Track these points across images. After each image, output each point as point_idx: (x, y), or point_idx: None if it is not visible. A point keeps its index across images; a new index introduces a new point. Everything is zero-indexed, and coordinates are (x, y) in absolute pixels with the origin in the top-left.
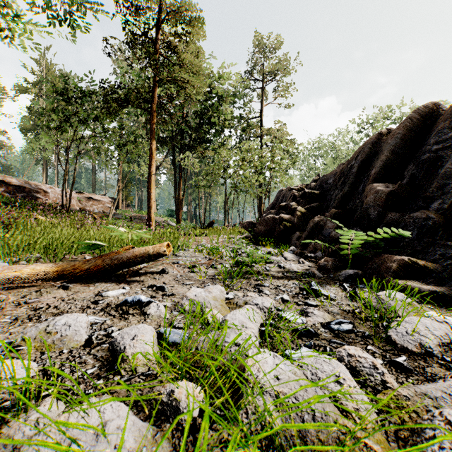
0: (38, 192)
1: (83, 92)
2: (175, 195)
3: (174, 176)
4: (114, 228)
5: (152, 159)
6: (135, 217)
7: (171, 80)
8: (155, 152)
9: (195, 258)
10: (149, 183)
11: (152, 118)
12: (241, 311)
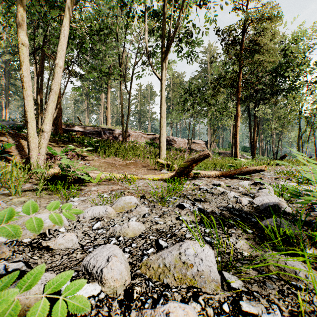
0: (172, 141)
1: (198, 88)
2: (250, 136)
3: (250, 123)
4: (239, 159)
5: (238, 116)
6: (221, 152)
7: (251, 63)
8: (239, 112)
9: (276, 176)
10: (235, 132)
11: (237, 91)
12: (304, 187)
